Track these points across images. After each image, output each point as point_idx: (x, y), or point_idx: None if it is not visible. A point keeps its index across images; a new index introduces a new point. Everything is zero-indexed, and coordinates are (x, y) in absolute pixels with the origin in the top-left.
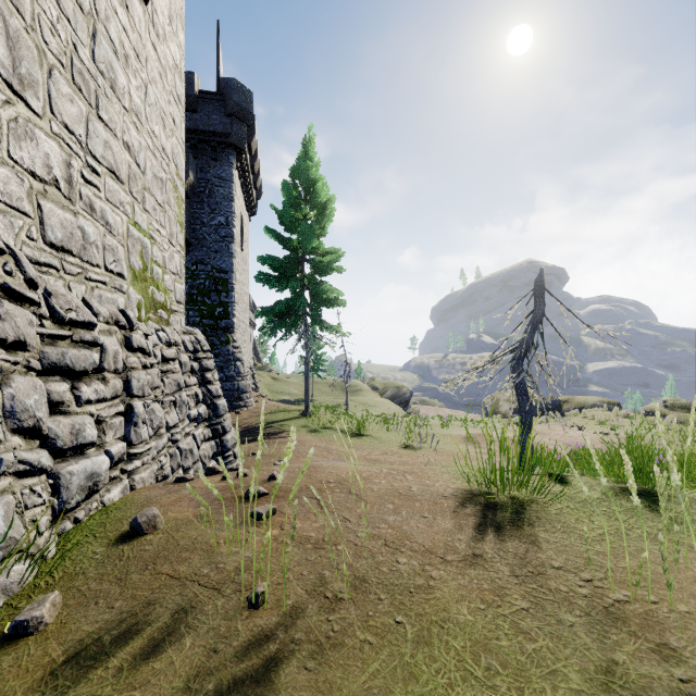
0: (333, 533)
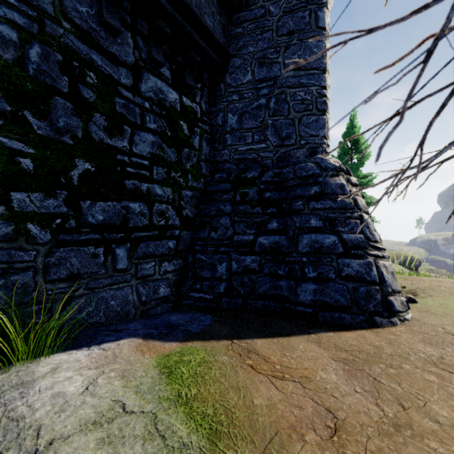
0: (416, 283)
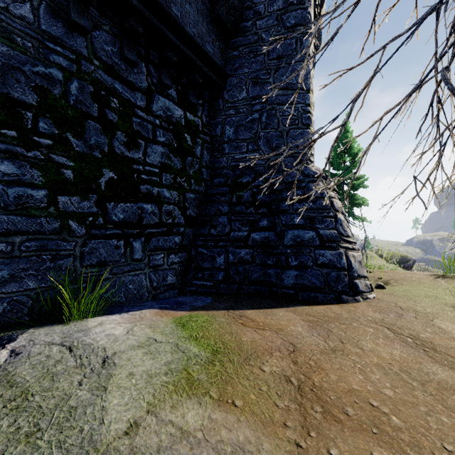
0: (392, 275)
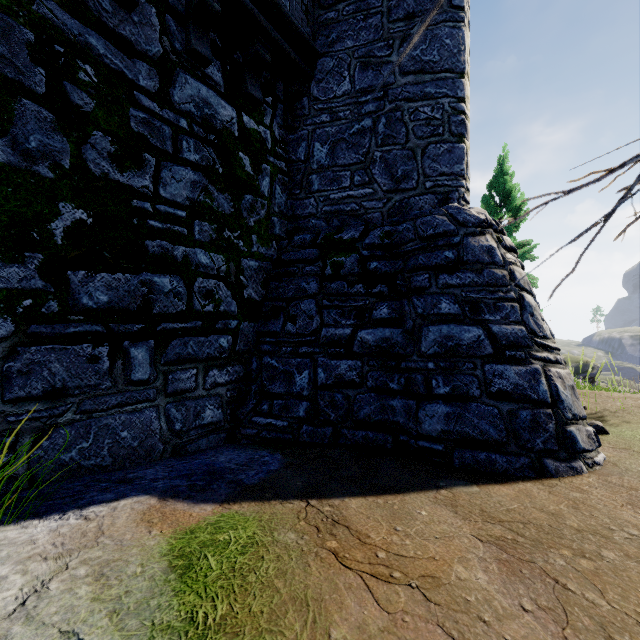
0: (602, 402)
